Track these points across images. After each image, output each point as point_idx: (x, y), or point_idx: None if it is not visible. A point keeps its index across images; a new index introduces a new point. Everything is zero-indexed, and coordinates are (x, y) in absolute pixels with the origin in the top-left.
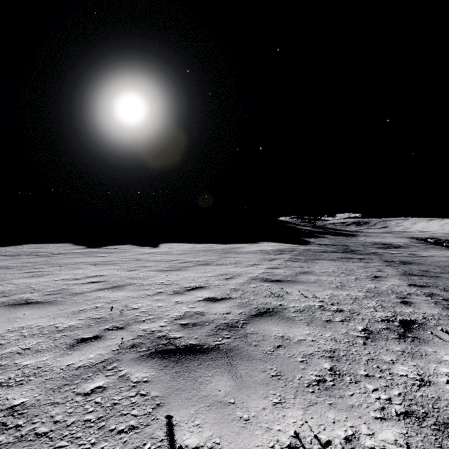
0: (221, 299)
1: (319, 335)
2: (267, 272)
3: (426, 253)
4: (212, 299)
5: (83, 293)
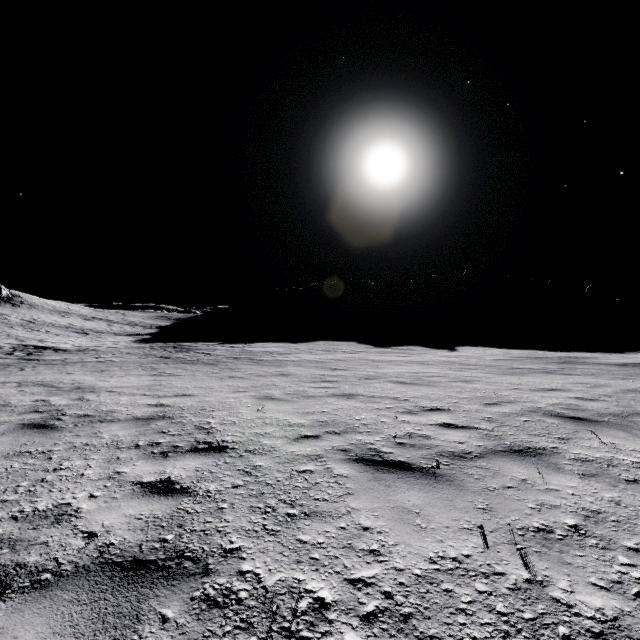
0: (592, 399)
1: None
2: None
3: None
4: (581, 398)
5: (441, 382)
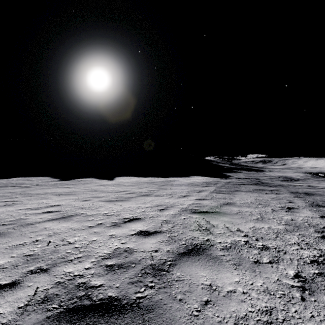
0: (152, 232)
1: (250, 284)
2: (196, 203)
3: (321, 185)
4: (144, 232)
5: (33, 224)
